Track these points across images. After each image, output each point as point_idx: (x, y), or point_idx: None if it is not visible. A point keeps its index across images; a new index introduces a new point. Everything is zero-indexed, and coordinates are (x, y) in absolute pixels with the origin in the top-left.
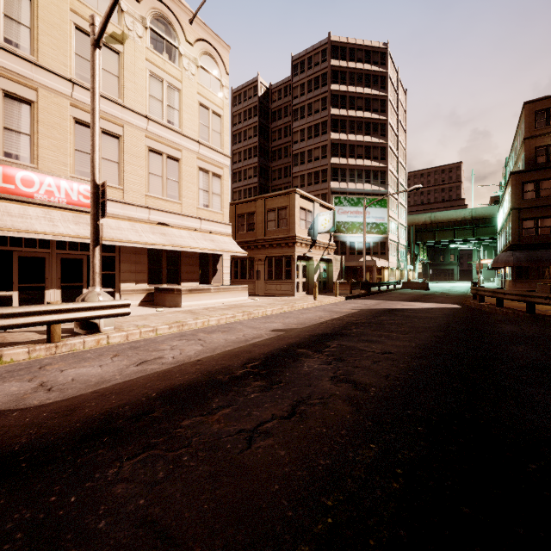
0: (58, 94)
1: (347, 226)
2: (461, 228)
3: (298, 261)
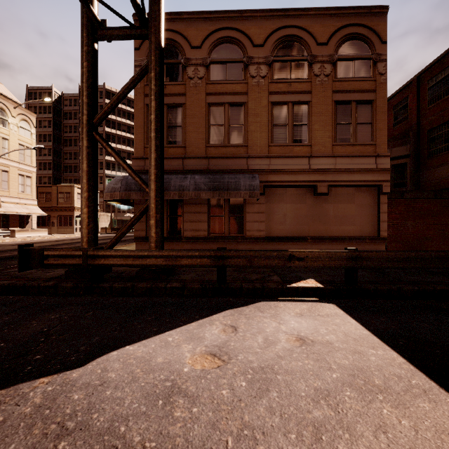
0: None
1: None
2: None
3: (77, 218)
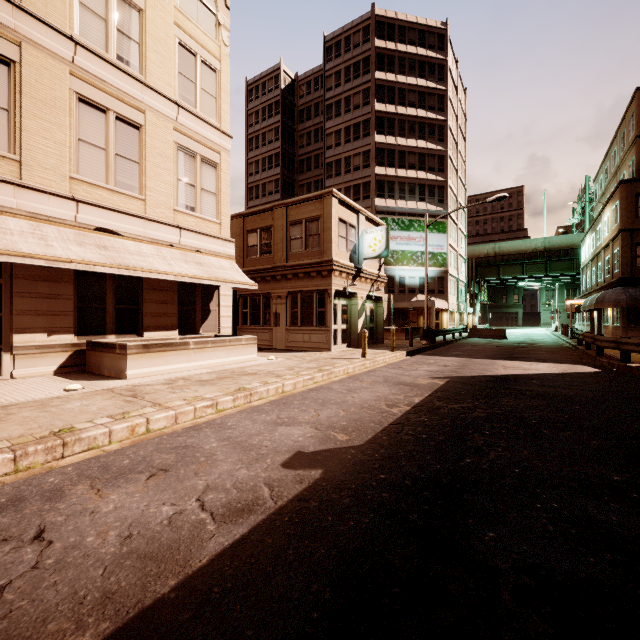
0: None
1: (396, 256)
2: (530, 262)
3: (335, 298)
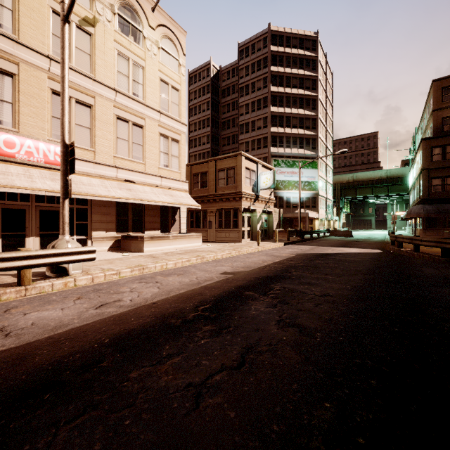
0: (37, 68)
1: (284, 184)
2: (378, 186)
3: (244, 213)
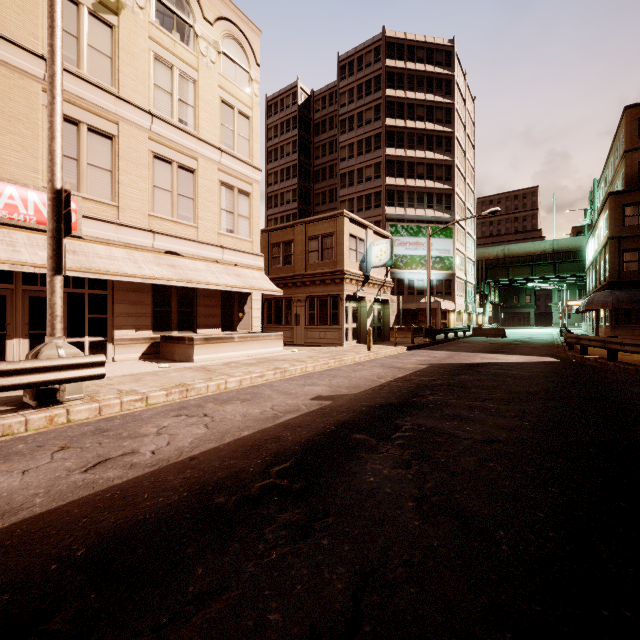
0: (25, 74)
1: (405, 261)
2: (539, 264)
3: (347, 302)
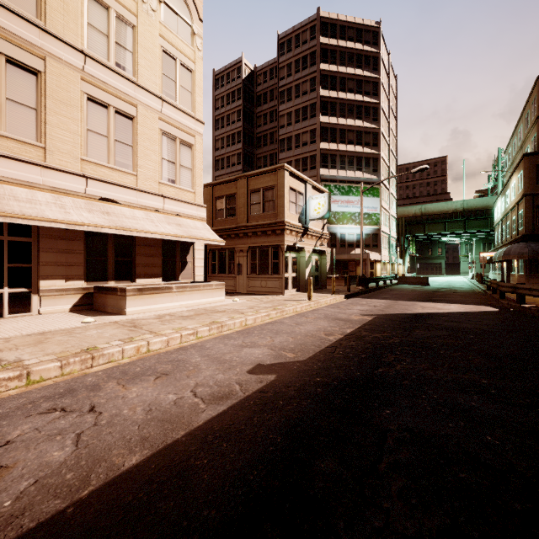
0: None
1: (337, 217)
2: (451, 221)
3: (287, 252)
